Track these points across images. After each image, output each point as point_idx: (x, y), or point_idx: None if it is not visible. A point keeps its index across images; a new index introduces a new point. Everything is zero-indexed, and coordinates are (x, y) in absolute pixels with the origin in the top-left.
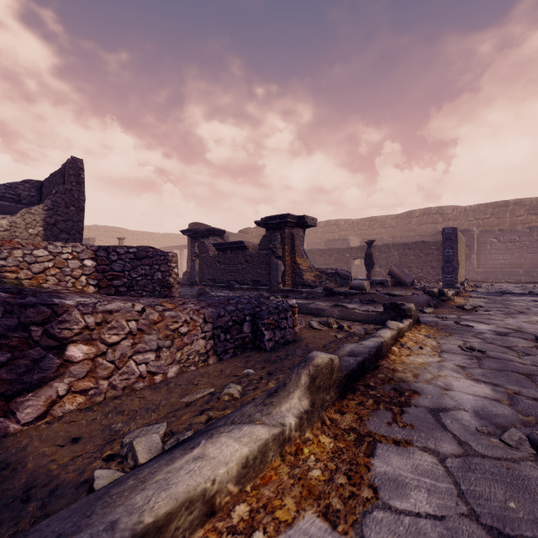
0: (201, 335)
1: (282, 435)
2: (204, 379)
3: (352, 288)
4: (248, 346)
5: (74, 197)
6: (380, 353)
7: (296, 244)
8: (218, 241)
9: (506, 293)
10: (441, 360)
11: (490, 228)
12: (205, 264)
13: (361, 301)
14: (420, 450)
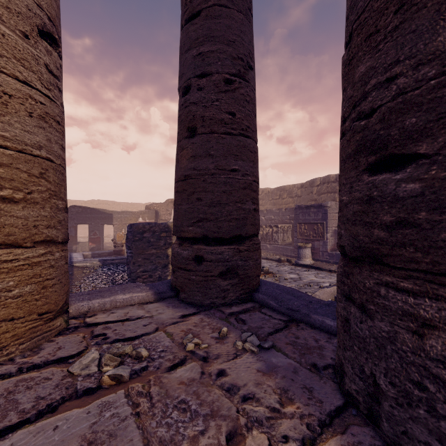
0: None
1: None
2: None
3: None
4: None
5: None
6: None
7: None
8: None
9: None
10: None
11: None
12: None
13: None
14: None
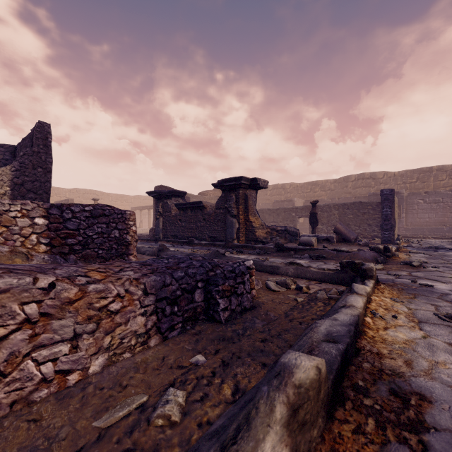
0: (139, 311)
1: None
2: (138, 375)
3: (301, 244)
4: (200, 317)
5: (41, 159)
6: (357, 329)
7: (249, 204)
8: (180, 202)
9: (439, 248)
10: (425, 334)
11: (416, 190)
12: (168, 222)
13: (310, 256)
14: None
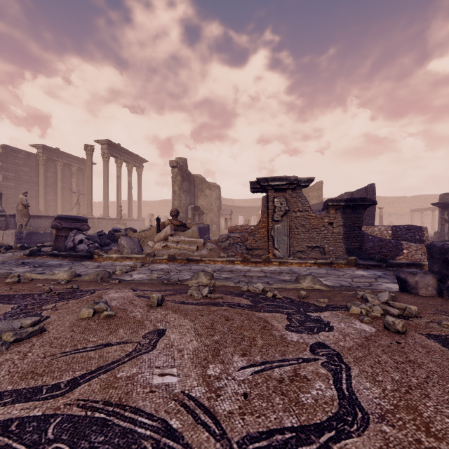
0: None
1: None
2: None
3: None
4: None
5: None
6: None
7: None
8: None
9: None
10: None
11: None
12: None
13: None
14: None
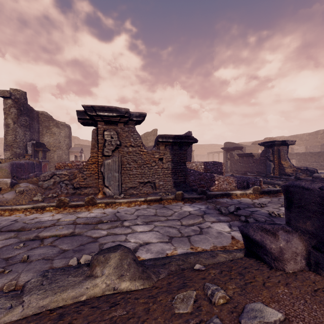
0: (234, 183)
1: (246, 193)
2: (235, 190)
3: (313, 177)
4: (245, 188)
5: None
6: (279, 191)
7: (281, 154)
8: (239, 152)
9: None
10: None
11: None
12: (232, 163)
13: None
14: (269, 199)
